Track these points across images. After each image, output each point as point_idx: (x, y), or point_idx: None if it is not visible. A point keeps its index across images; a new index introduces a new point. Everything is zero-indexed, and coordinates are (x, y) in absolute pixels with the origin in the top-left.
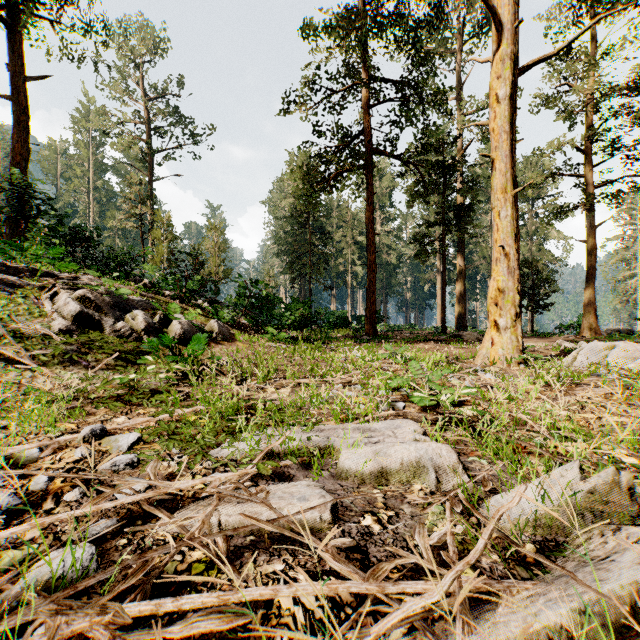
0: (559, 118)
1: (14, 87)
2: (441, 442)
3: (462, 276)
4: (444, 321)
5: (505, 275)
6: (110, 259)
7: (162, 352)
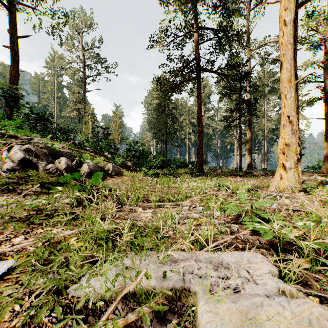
0: (307, 49)
1: (11, 41)
2: (296, 282)
3: (250, 139)
4: (240, 164)
5: (290, 135)
6: (58, 130)
7: (74, 183)
